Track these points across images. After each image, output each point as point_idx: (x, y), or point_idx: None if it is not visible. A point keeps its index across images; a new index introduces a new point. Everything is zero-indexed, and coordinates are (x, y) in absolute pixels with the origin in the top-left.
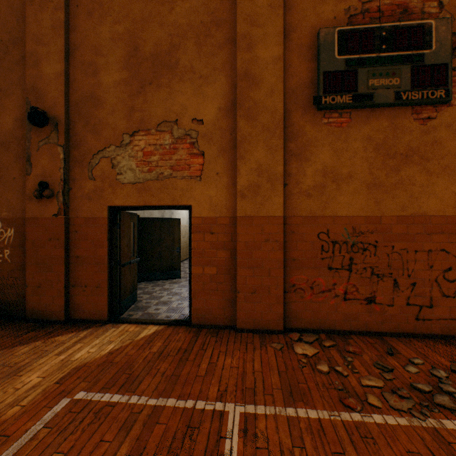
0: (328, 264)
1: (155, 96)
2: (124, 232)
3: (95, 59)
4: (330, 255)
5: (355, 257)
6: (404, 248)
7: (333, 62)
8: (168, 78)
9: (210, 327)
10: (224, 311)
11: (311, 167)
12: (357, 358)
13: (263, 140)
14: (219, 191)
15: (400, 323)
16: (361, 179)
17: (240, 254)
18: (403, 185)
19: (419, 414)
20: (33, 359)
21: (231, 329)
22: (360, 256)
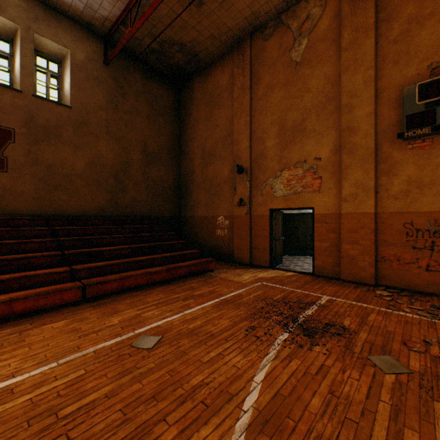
0: (412, 245)
1: (293, 149)
2: (276, 222)
3: (263, 135)
4: (414, 239)
5: (436, 241)
6: None
7: (413, 107)
8: (300, 138)
9: (325, 277)
10: (333, 268)
11: (397, 179)
12: (420, 302)
13: (359, 166)
14: (330, 198)
15: None
16: None
17: (343, 236)
18: None
19: (430, 317)
20: (243, 273)
21: (338, 280)
22: None
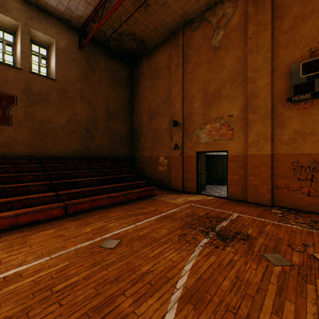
0: (297, 177)
1: (213, 109)
2: (201, 161)
3: (191, 99)
4: (299, 173)
5: (315, 174)
6: None
7: (298, 79)
8: (218, 101)
9: (235, 200)
10: (242, 194)
11: (287, 131)
12: (302, 218)
13: (260, 121)
14: (240, 144)
15: None
16: None
17: (249, 170)
18: None
19: (309, 228)
20: (177, 197)
21: (245, 202)
22: (318, 174)
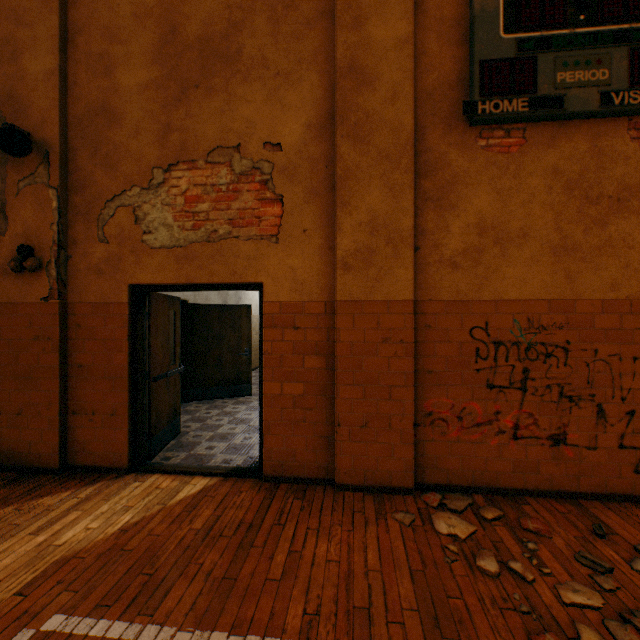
0: (488, 379)
1: (204, 106)
2: (157, 326)
3: (108, 48)
4: (491, 364)
5: (532, 368)
6: (615, 353)
7: (496, 44)
8: (225, 76)
9: (293, 481)
10: (315, 454)
11: (458, 220)
12: (544, 544)
13: (380, 174)
14: (308, 259)
15: (608, 477)
16: (542, 239)
17: (342, 363)
18: (613, 248)
19: None
20: None
21: (327, 485)
22: (540, 367)
